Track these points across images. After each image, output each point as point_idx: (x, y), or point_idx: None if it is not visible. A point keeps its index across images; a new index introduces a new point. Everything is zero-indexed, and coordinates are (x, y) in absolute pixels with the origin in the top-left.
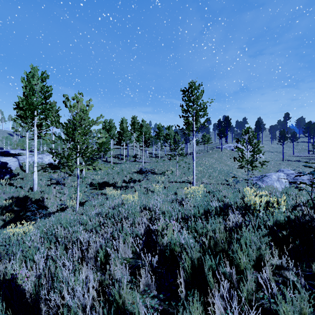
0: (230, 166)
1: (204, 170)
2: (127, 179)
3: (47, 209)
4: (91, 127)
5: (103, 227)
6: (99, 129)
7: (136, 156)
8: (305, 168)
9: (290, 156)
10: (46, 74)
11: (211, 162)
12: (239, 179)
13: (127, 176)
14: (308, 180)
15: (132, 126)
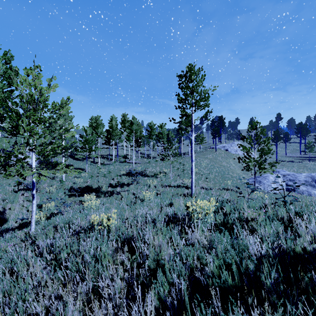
0: (225, 167)
1: (200, 172)
2: (114, 182)
3: (8, 224)
4: (53, 114)
5: (28, 304)
6: (83, 126)
7: (126, 156)
8: (299, 168)
9: (283, 156)
10: (10, 55)
11: (206, 162)
12: (237, 181)
13: (114, 179)
14: (304, 181)
15: (122, 124)
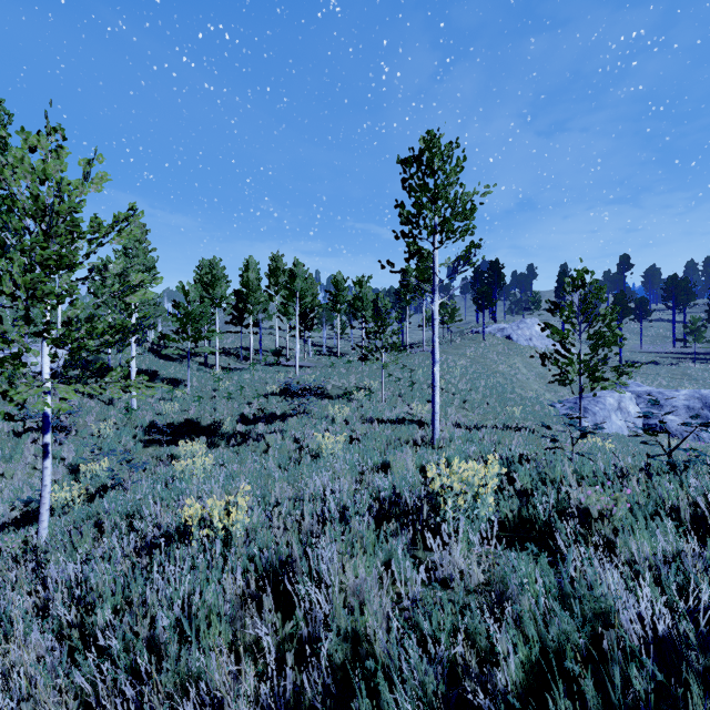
0: (505, 376)
1: (450, 387)
2: (253, 412)
3: None
4: (95, 247)
5: None
6: (180, 282)
7: (281, 351)
8: (672, 378)
9: (635, 352)
10: (4, 111)
11: (463, 365)
12: (534, 408)
13: (252, 403)
14: (686, 409)
15: (272, 279)
